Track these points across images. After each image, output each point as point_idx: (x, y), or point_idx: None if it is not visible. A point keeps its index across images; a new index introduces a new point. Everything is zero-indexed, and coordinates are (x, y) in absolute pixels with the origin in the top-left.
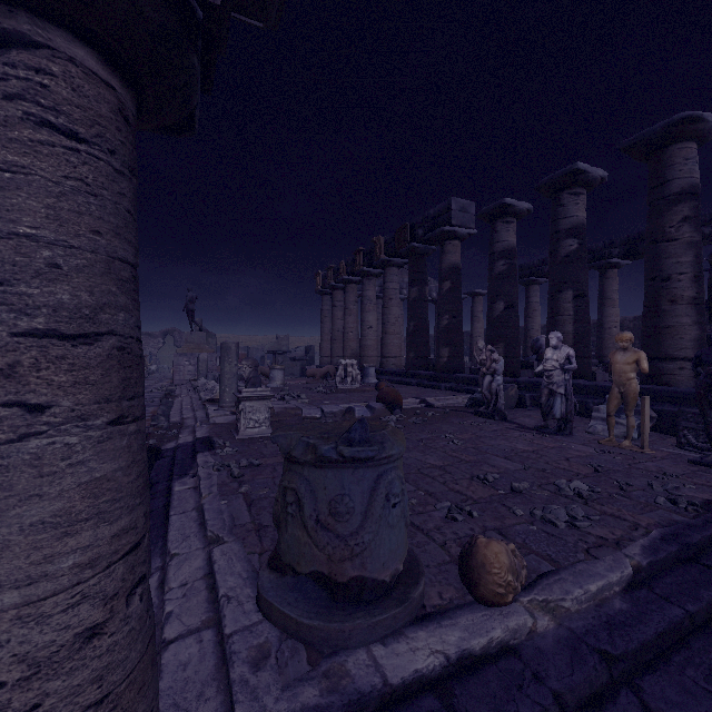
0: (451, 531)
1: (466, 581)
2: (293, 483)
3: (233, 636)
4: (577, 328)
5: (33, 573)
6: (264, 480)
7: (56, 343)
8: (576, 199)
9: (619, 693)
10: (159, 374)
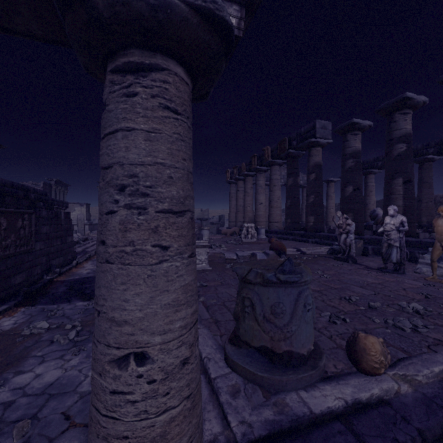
0: (333, 329)
1: (352, 358)
2: (248, 294)
3: (216, 379)
4: (406, 203)
5: (165, 328)
6: (211, 294)
7: (171, 216)
8: (405, 117)
9: None
10: None
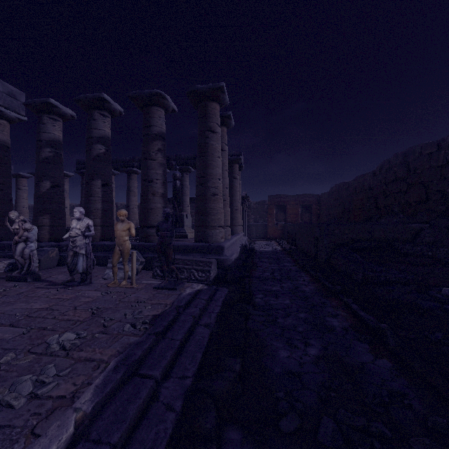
0: None
1: None
2: None
3: None
4: (105, 206)
5: None
6: None
7: None
8: (104, 119)
9: None
10: None
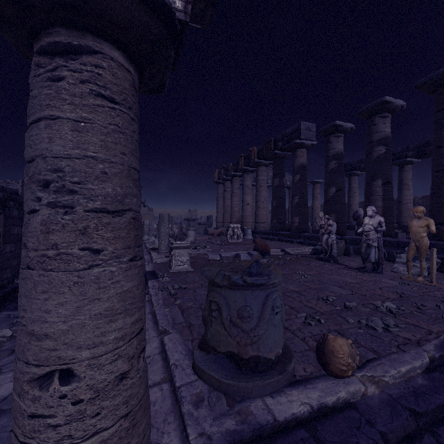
0: (307, 331)
1: (321, 361)
2: (215, 298)
3: (181, 388)
4: (385, 204)
5: (96, 341)
6: (189, 297)
7: (105, 215)
8: (384, 120)
9: (423, 436)
10: None
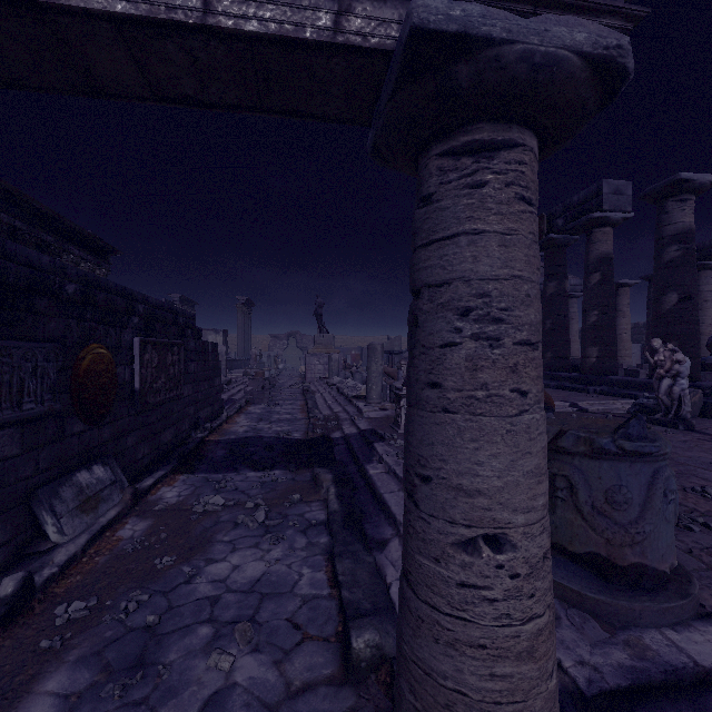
0: (690, 540)
1: None
2: (563, 471)
3: None
4: None
5: (528, 505)
6: None
7: (529, 349)
8: None
9: None
10: (287, 372)
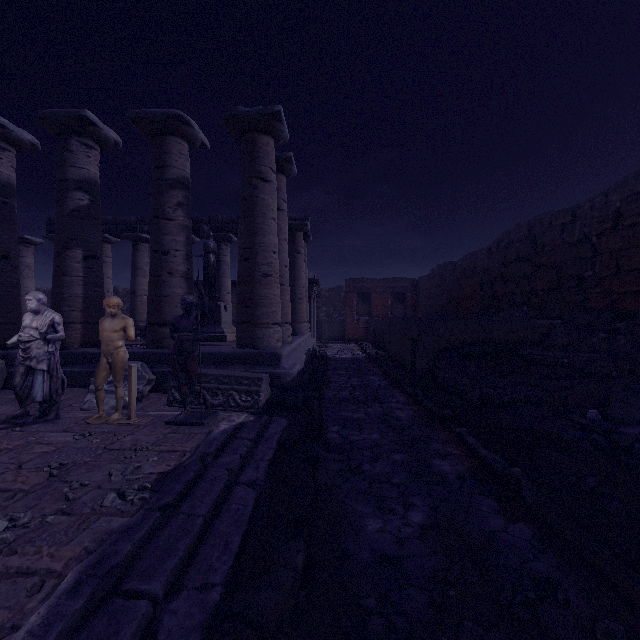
0: None
1: None
2: None
3: None
4: (89, 292)
5: None
6: None
7: None
8: (88, 152)
9: None
10: None
